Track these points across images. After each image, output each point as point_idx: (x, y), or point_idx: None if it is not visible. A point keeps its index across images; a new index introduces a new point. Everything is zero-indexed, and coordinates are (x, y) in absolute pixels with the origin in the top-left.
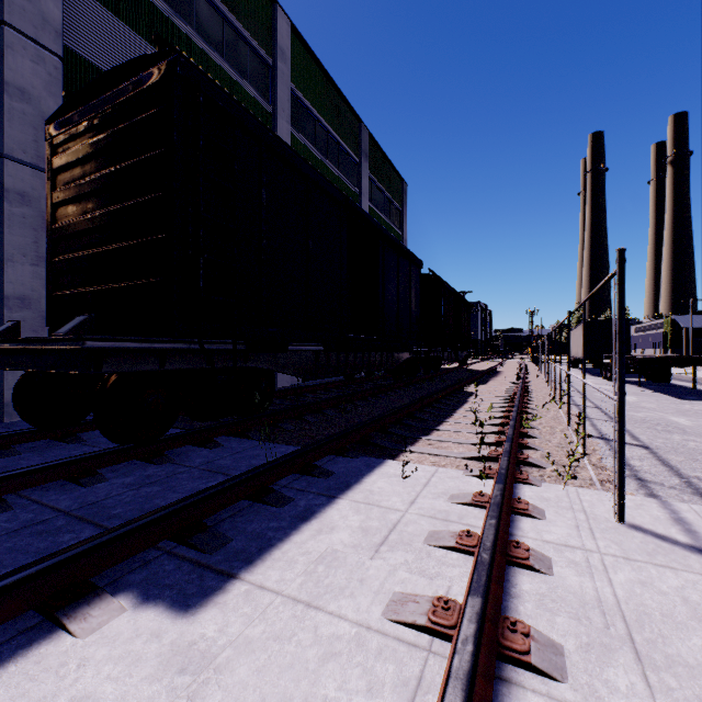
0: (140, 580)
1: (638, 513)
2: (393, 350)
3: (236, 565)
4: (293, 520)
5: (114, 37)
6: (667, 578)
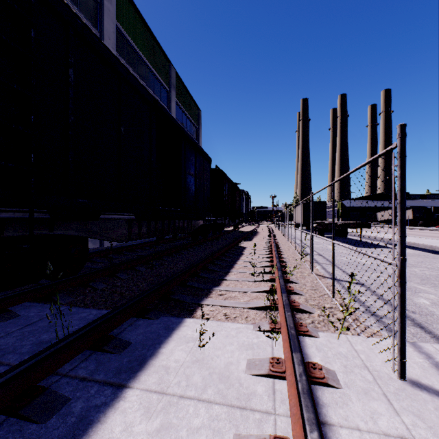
0: None
1: (407, 363)
2: (192, 219)
3: None
4: None
5: None
6: None
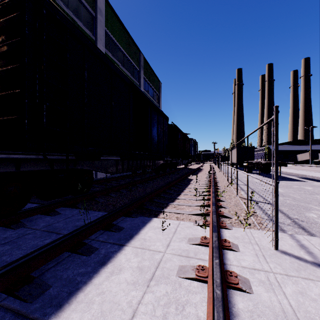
0: None
1: (282, 243)
2: (155, 159)
3: (48, 311)
4: (95, 265)
5: None
6: (312, 288)
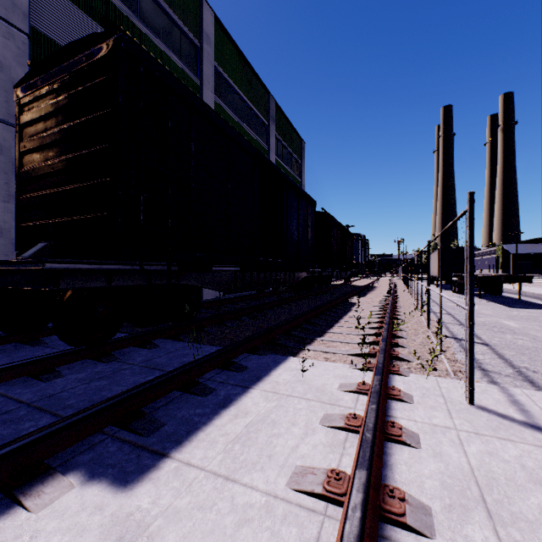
0: (88, 461)
1: (484, 397)
2: (294, 270)
3: (168, 446)
4: (215, 407)
5: (72, 20)
6: (508, 449)
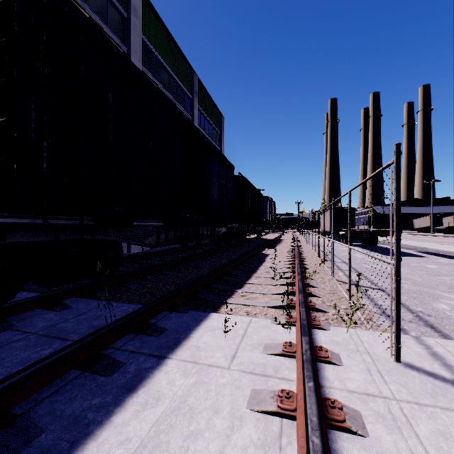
0: None
1: (406, 351)
2: (215, 226)
3: None
4: (119, 392)
5: None
6: None
